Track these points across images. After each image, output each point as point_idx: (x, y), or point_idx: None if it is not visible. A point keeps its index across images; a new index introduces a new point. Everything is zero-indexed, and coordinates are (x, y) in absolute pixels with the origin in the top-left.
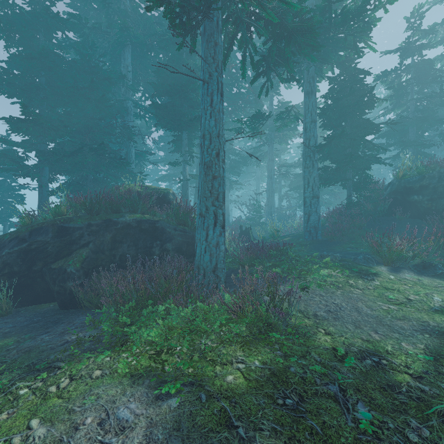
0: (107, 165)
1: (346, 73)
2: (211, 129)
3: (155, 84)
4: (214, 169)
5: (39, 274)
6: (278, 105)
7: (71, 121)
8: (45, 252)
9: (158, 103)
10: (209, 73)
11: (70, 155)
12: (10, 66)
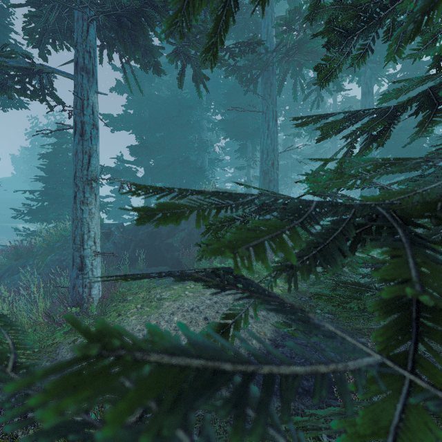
0: (189, 173)
1: (407, 68)
2: (268, 146)
3: (224, 105)
4: (270, 175)
5: (157, 247)
6: (341, 101)
7: (165, 142)
8: (160, 233)
9: (227, 120)
10: (266, 106)
11: (166, 168)
12: (126, 108)
